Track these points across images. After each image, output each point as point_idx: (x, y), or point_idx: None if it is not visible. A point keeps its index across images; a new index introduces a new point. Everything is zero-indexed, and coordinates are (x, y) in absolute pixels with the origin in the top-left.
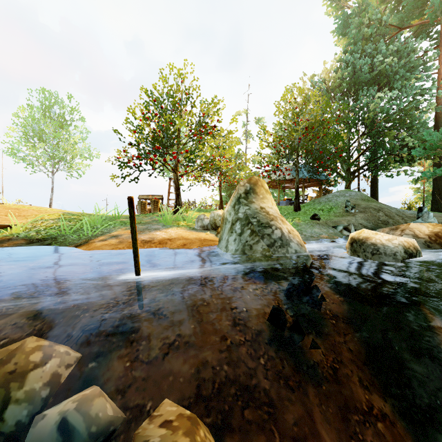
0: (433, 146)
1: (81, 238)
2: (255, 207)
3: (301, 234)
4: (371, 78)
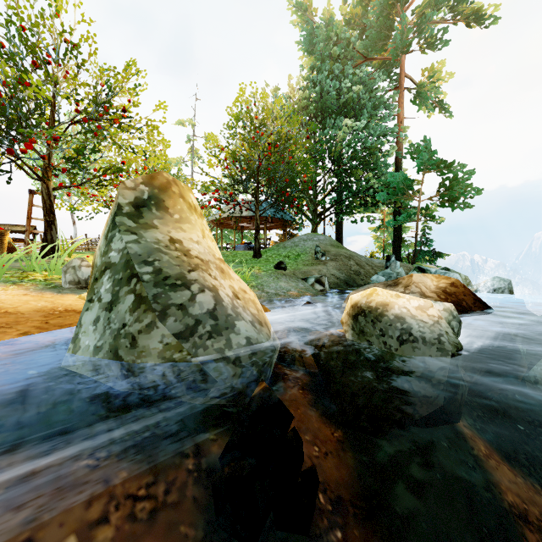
0: (396, 191)
1: None
2: (156, 238)
3: (262, 291)
4: (338, 107)
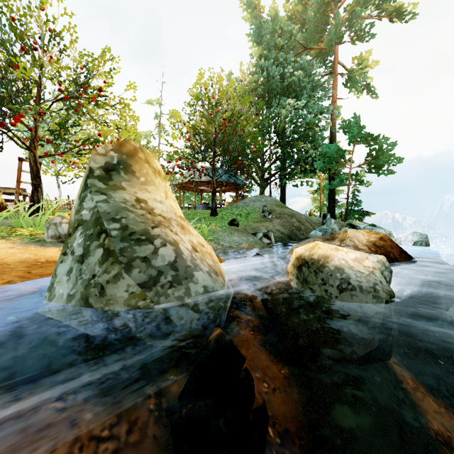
0: (331, 159)
1: None
2: (124, 198)
3: (218, 244)
4: (282, 89)
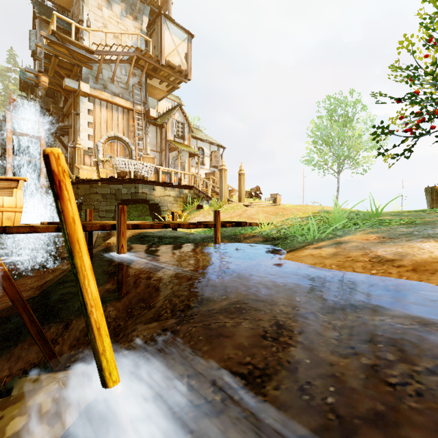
0: None
1: (304, 241)
2: None
3: None
4: None
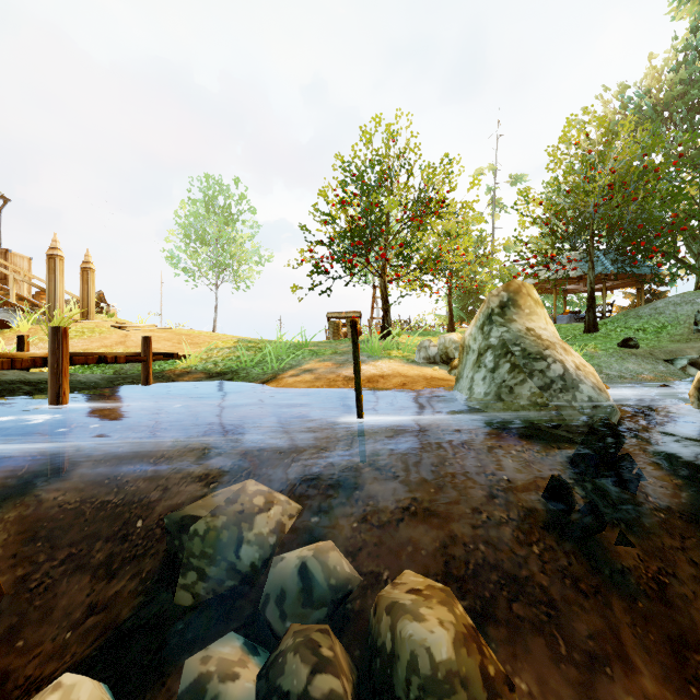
0: None
1: (266, 372)
2: (518, 328)
3: (599, 372)
4: None
